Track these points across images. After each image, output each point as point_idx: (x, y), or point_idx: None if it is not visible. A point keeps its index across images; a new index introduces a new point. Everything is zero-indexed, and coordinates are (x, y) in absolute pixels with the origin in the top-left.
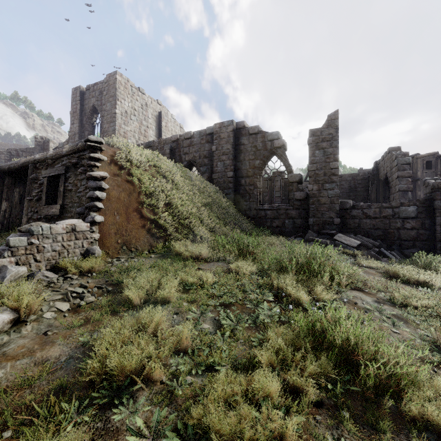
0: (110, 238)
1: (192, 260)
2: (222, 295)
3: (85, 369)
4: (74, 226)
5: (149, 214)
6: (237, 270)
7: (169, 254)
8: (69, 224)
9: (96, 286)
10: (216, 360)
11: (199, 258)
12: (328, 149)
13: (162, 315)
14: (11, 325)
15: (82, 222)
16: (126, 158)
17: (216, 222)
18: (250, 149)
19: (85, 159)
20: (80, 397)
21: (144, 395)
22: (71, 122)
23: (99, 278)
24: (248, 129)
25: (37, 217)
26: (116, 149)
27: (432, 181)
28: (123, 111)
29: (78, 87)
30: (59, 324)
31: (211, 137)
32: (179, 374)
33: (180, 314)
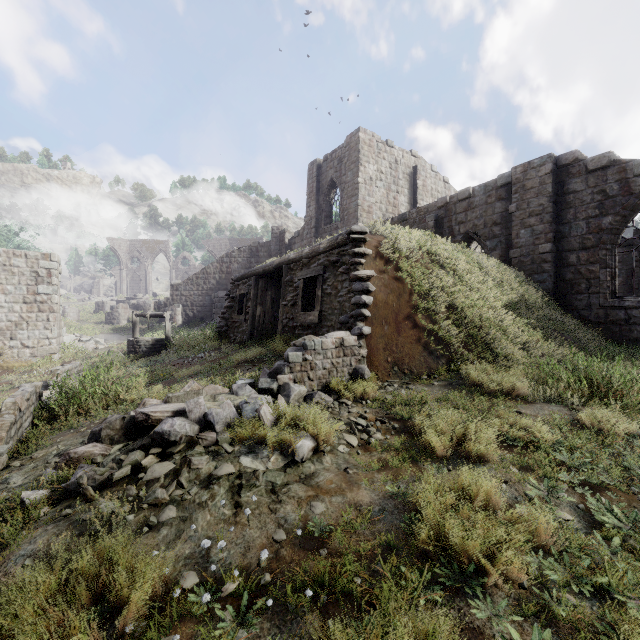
0: (378, 355)
1: (501, 397)
2: (577, 466)
3: (408, 531)
4: (343, 340)
5: (425, 323)
6: (597, 425)
7: (459, 383)
8: (338, 337)
9: (377, 420)
10: (613, 583)
11: (512, 393)
12: None
13: (491, 482)
14: (312, 453)
15: (349, 334)
16: (393, 248)
17: (529, 334)
18: (589, 199)
19: (347, 255)
20: (414, 566)
21: (499, 595)
22: (307, 205)
23: (375, 407)
24: (584, 164)
25: (293, 325)
26: (379, 237)
27: None
28: (367, 179)
29: (314, 161)
30: (355, 462)
31: (505, 190)
32: (545, 583)
33: (510, 484)
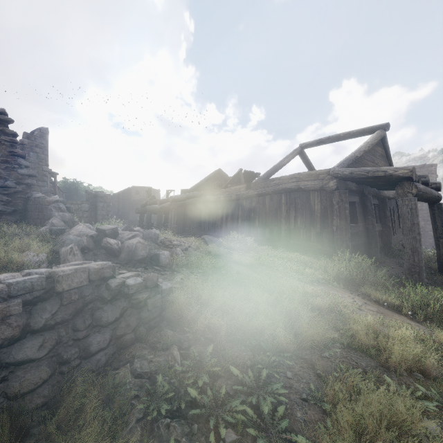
0: None
1: None
2: None
3: None
4: None
5: None
6: None
7: None
8: None
9: None
10: None
11: None
12: (41, 155)
13: None
14: None
15: None
16: None
17: None
18: None
19: None
20: None
21: None
22: None
23: None
24: None
25: None
26: None
27: (93, 192)
28: None
29: None
30: None
31: None
32: None
33: None
